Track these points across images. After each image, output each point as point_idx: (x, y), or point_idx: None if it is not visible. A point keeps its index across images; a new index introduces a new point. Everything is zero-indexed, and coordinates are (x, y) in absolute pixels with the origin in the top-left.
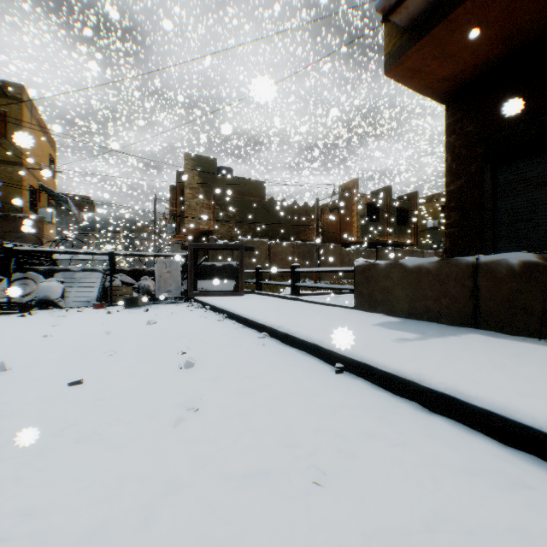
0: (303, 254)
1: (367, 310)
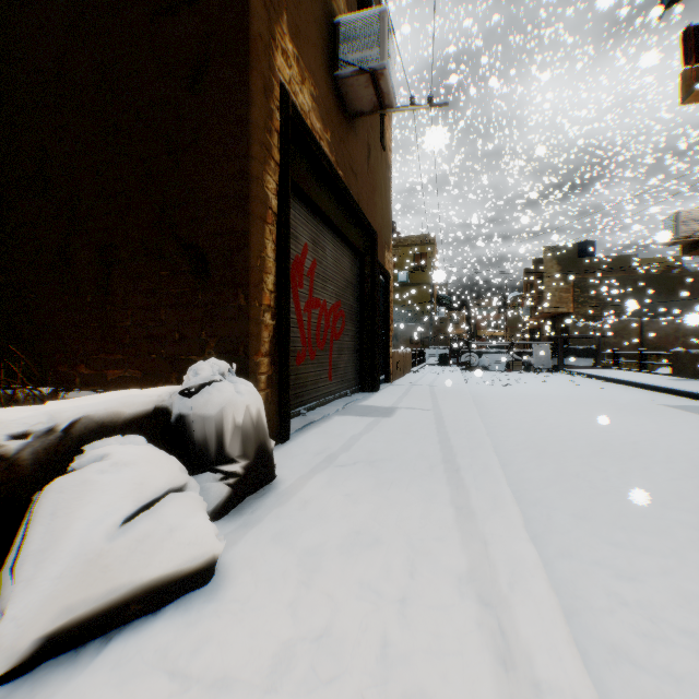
0: (692, 330)
1: (674, 375)
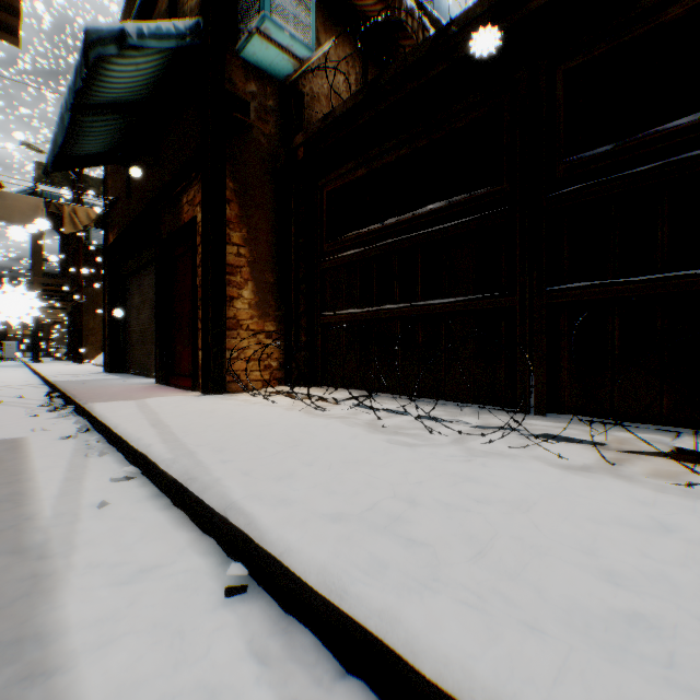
0: None
1: None
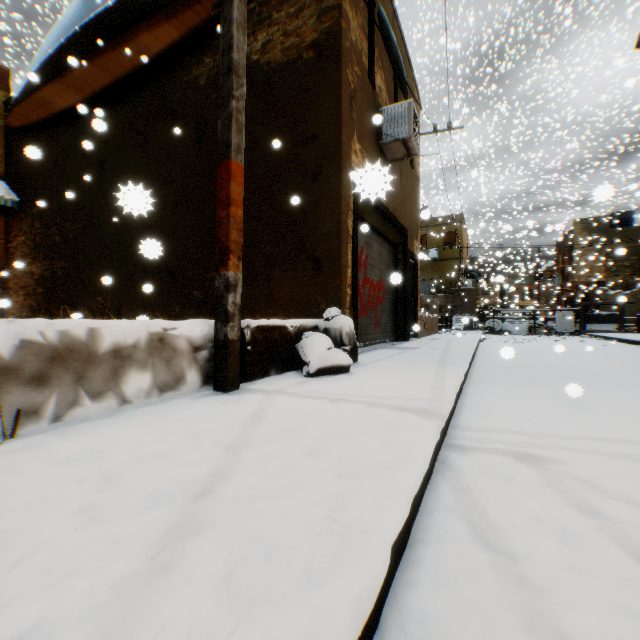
0: None
1: None
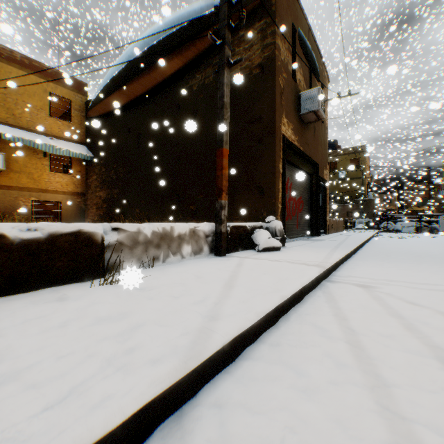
0: None
1: None
